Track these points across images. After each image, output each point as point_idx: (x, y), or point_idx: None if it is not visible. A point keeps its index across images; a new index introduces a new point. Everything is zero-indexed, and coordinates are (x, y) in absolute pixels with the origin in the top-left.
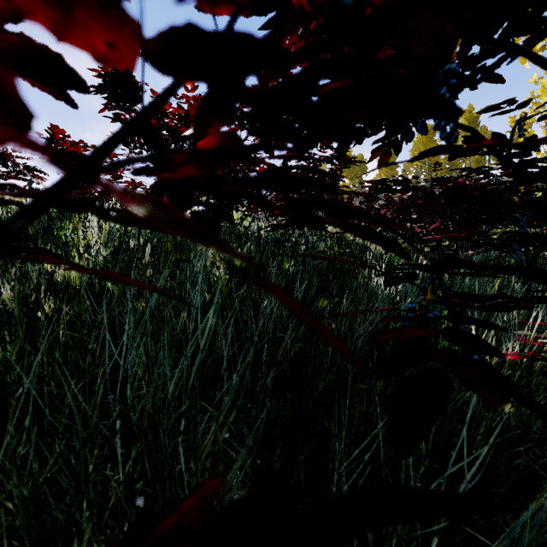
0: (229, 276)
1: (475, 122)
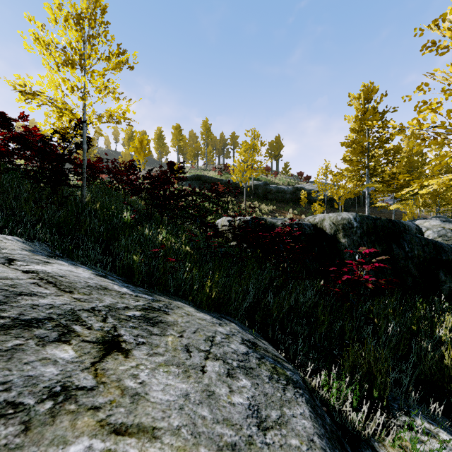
0: None
1: (209, 129)
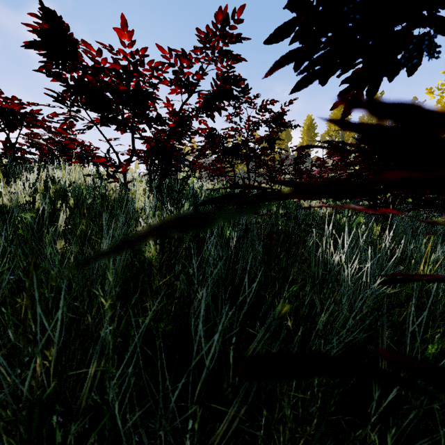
0: (160, 247)
1: None
